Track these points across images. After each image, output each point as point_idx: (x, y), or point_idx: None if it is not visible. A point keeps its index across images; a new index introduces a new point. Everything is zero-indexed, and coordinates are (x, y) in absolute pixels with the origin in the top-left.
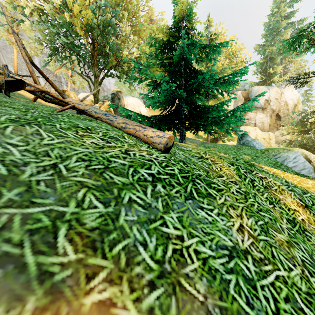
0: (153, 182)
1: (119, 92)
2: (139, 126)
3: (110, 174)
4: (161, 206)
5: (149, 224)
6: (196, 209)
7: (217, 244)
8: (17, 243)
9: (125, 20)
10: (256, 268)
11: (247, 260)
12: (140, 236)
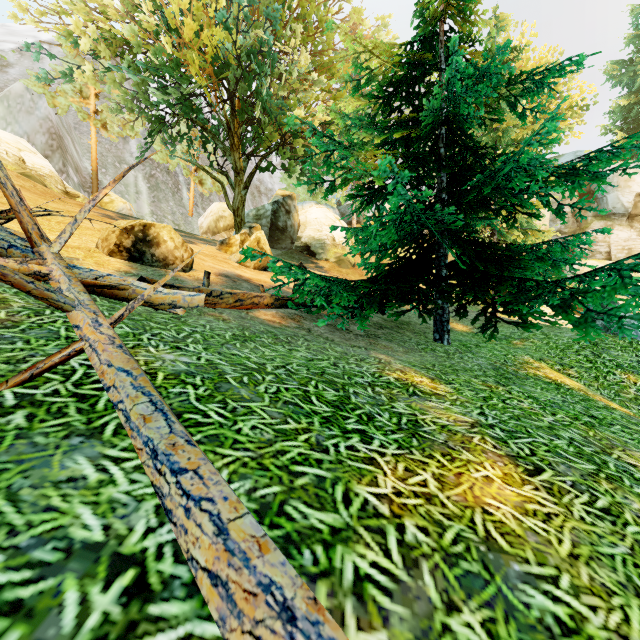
0: None
1: (288, 199)
2: None
3: None
4: None
5: None
6: None
7: None
8: None
9: (297, 42)
10: None
11: None
12: None
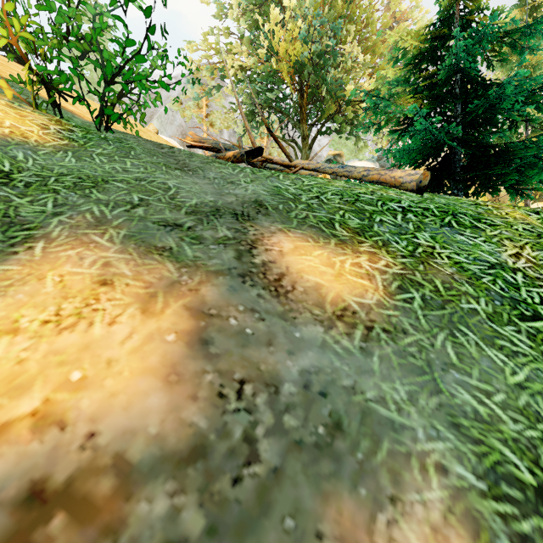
0: (403, 212)
1: (337, 157)
2: (384, 170)
3: (361, 204)
4: (412, 227)
5: (400, 235)
6: (453, 234)
7: (476, 258)
8: (316, 223)
9: (350, 38)
10: (526, 281)
11: (515, 274)
12: (392, 238)
